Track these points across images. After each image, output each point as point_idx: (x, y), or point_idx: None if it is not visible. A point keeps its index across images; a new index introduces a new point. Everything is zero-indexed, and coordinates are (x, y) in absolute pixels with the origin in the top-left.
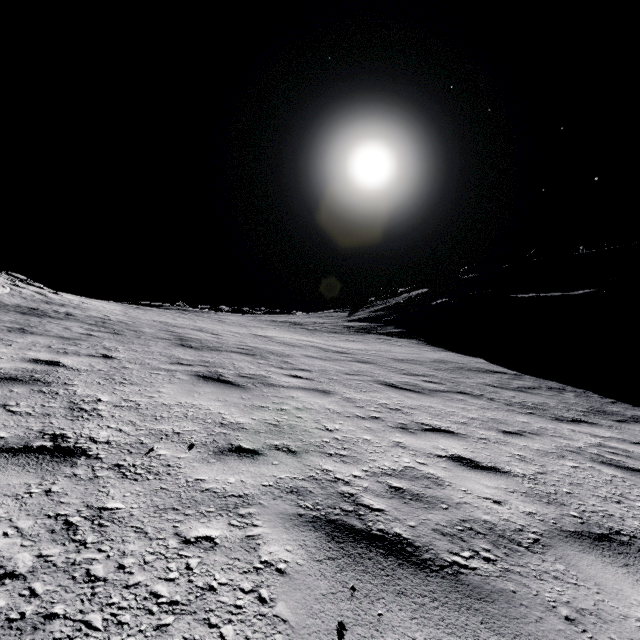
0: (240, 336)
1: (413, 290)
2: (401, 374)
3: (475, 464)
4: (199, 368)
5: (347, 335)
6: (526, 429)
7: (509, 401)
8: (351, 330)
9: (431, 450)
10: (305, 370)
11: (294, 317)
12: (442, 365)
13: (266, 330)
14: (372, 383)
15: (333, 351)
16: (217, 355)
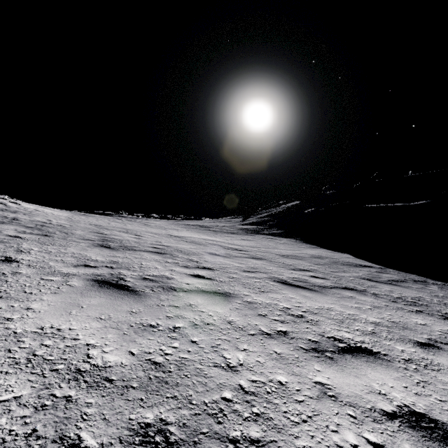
0: (158, 236)
1: (289, 202)
2: (290, 269)
3: (443, 431)
4: (102, 270)
5: (242, 235)
6: (434, 336)
7: (391, 296)
8: (245, 231)
9: (370, 399)
10: (207, 268)
11: (203, 222)
12: (319, 260)
13: (180, 231)
14: (268, 281)
15: (232, 248)
16: (129, 255)
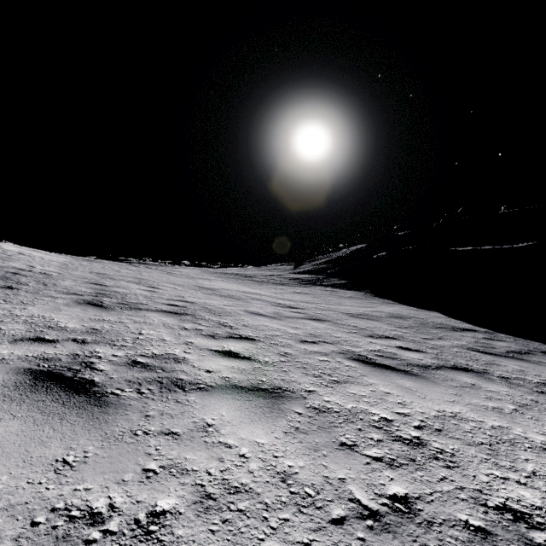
0: (181, 289)
1: (351, 246)
2: (366, 337)
3: None
4: (62, 348)
5: (294, 287)
6: None
7: (530, 382)
8: (297, 282)
9: None
10: (246, 338)
11: (244, 270)
12: (402, 321)
13: (214, 282)
14: (340, 358)
15: (281, 305)
16: (127, 317)
